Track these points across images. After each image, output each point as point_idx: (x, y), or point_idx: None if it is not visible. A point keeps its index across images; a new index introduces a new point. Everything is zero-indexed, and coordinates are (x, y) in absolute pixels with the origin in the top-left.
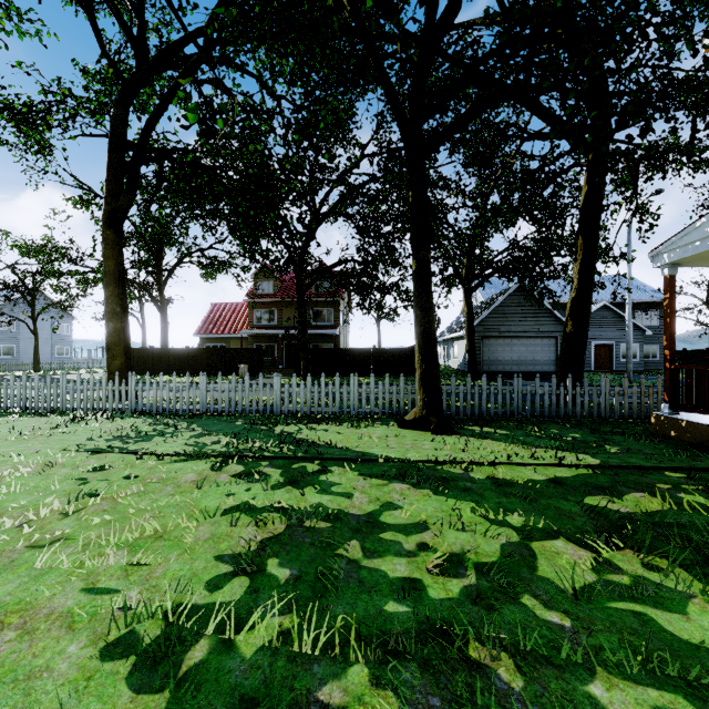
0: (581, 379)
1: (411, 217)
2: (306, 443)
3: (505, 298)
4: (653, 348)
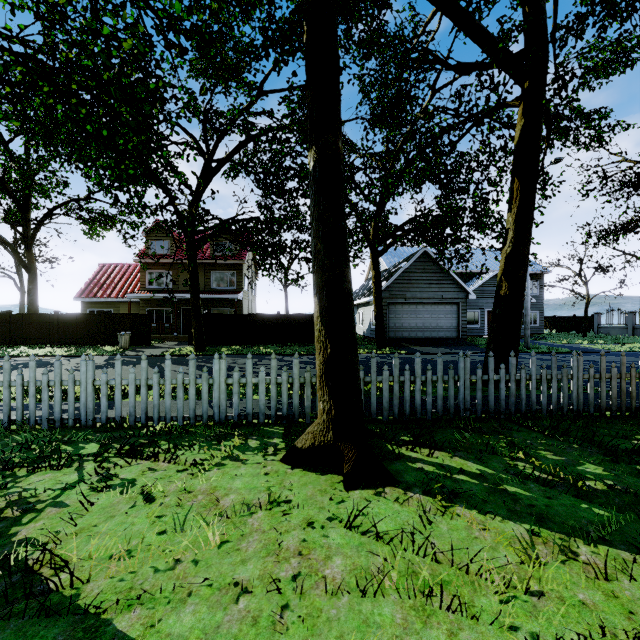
0: (517, 352)
1: (306, 69)
2: (0, 582)
3: (411, 264)
4: (533, 315)
